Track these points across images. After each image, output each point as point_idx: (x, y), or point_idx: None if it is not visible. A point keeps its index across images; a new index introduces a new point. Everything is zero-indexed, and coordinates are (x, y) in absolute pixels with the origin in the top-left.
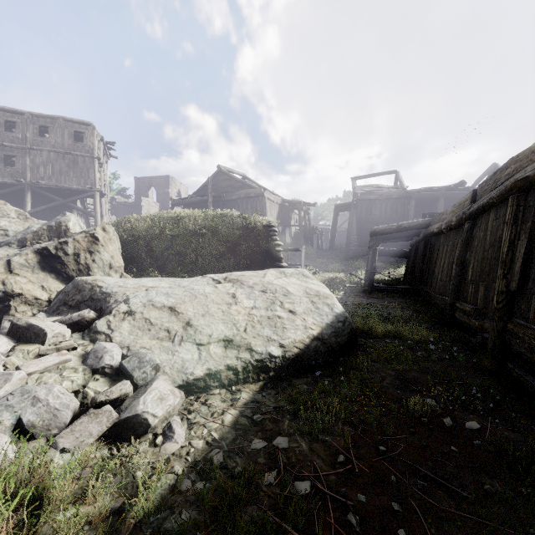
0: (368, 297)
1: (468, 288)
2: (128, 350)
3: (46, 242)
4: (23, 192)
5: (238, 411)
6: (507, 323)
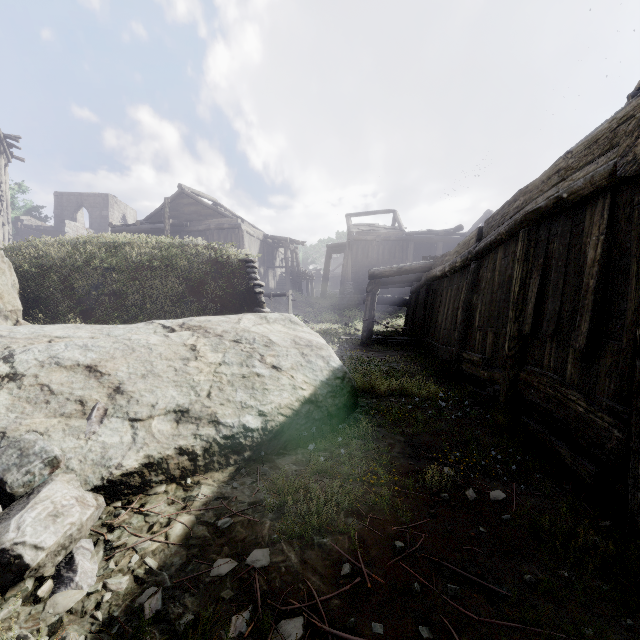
0: (366, 350)
1: (476, 336)
2: (2, 438)
3: None
4: None
5: (194, 517)
6: (520, 371)
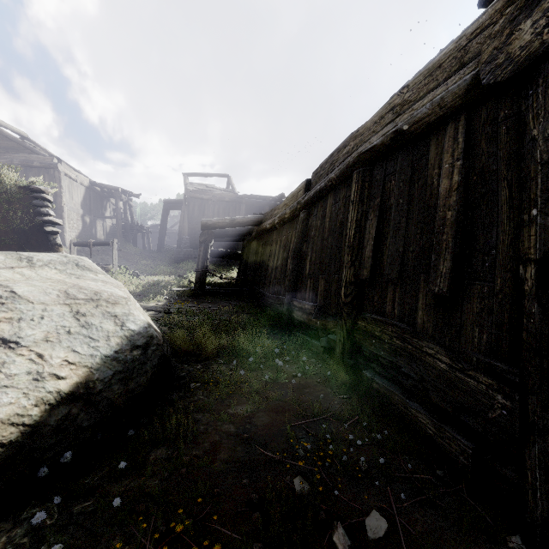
0: (198, 301)
1: (306, 284)
2: None
3: None
4: None
5: None
6: (358, 319)
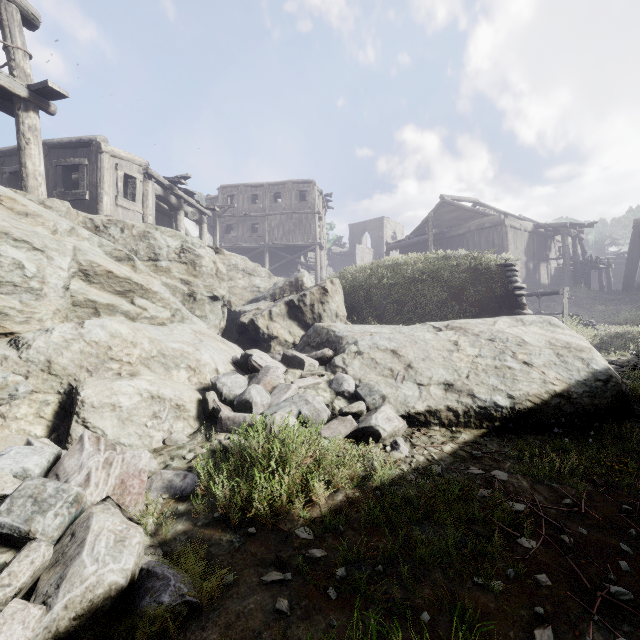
0: None
1: None
2: (359, 382)
3: (291, 296)
4: (263, 254)
5: (457, 446)
6: None
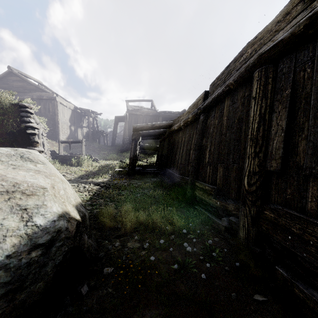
0: (130, 178)
1: (206, 169)
2: None
3: None
4: None
5: None
6: (264, 209)
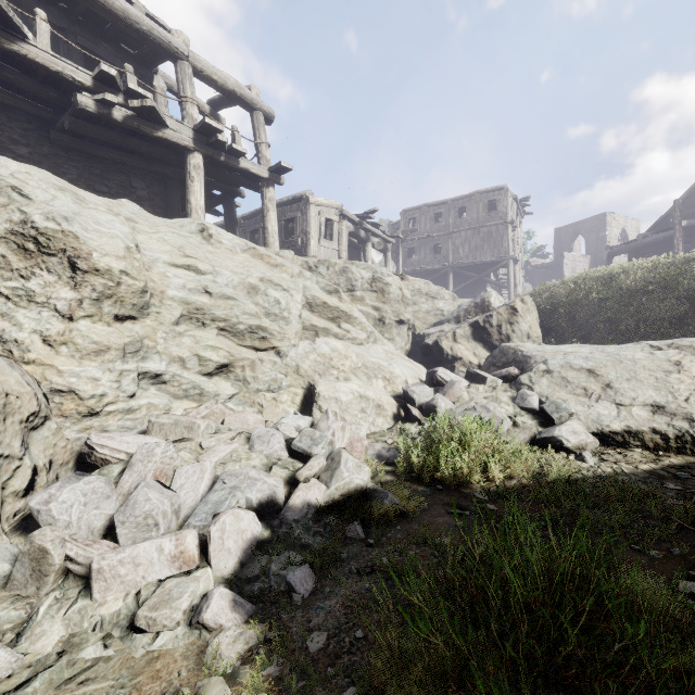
0: None
1: None
2: (546, 399)
3: (475, 317)
4: (446, 275)
5: (658, 467)
6: None
